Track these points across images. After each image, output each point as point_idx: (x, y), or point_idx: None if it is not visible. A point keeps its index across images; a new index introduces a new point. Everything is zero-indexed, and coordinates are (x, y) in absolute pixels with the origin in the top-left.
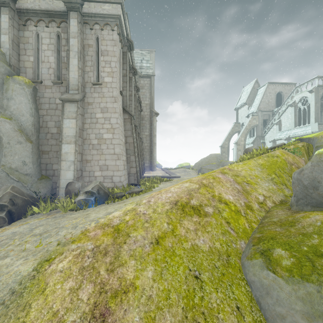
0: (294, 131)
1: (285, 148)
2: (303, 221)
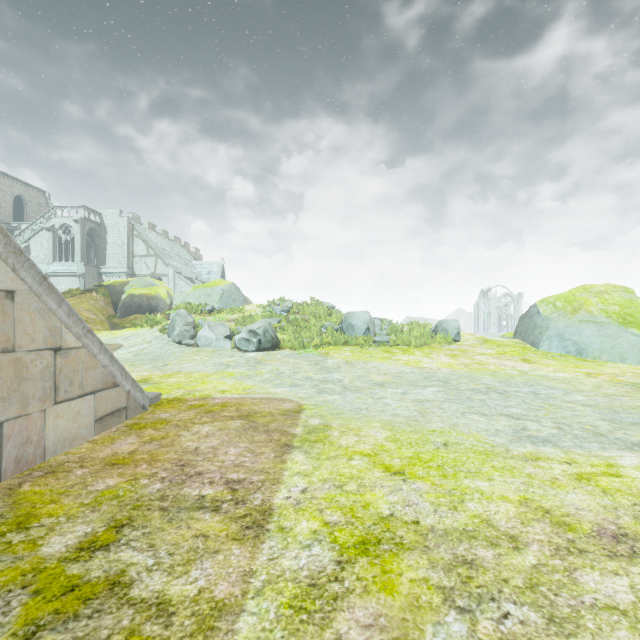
0: (55, 268)
1: (96, 291)
2: (130, 318)
